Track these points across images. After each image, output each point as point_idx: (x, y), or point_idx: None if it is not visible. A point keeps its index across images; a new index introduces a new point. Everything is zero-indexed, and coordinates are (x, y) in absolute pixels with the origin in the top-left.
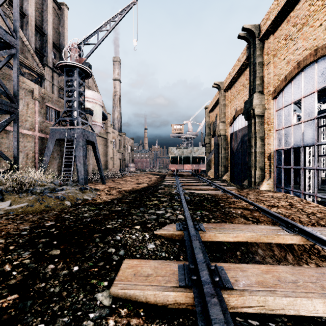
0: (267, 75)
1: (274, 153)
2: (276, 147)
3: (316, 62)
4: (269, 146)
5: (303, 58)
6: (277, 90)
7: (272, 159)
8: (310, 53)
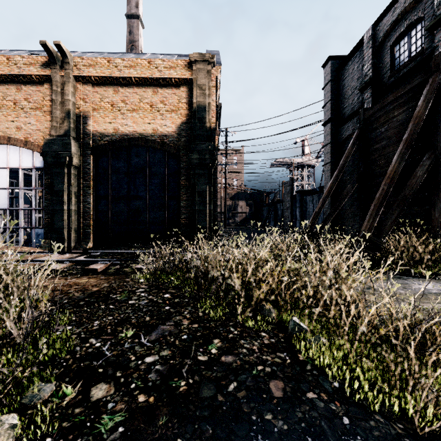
0: None
1: None
2: None
3: (8, 146)
4: None
5: None
6: None
7: None
8: (5, 137)
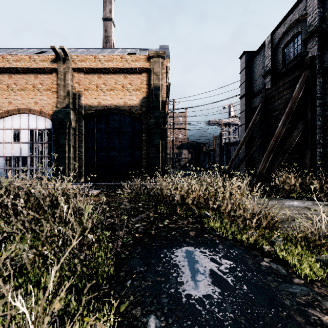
0: None
1: None
2: None
3: (29, 114)
4: None
5: (22, 108)
6: (0, 116)
7: None
8: (27, 108)
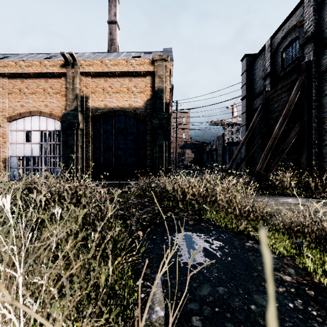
0: (2, 103)
1: (9, 158)
2: (11, 155)
3: (40, 117)
4: (5, 154)
5: (33, 111)
6: (13, 118)
7: (7, 162)
8: (38, 111)
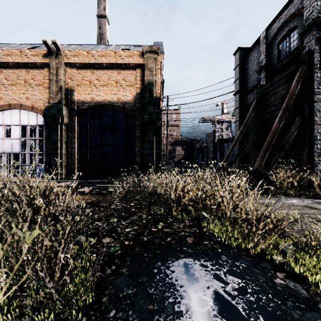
0: None
1: None
2: None
3: (21, 110)
4: None
5: (13, 103)
6: None
7: None
8: (18, 104)
